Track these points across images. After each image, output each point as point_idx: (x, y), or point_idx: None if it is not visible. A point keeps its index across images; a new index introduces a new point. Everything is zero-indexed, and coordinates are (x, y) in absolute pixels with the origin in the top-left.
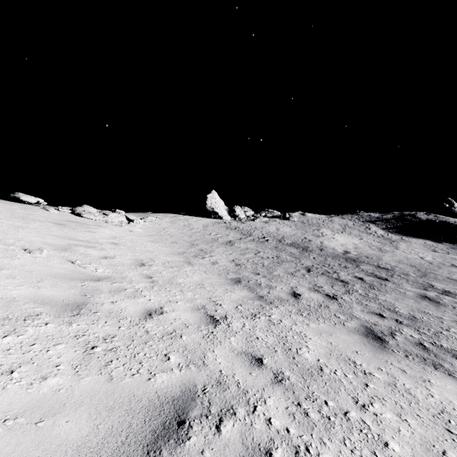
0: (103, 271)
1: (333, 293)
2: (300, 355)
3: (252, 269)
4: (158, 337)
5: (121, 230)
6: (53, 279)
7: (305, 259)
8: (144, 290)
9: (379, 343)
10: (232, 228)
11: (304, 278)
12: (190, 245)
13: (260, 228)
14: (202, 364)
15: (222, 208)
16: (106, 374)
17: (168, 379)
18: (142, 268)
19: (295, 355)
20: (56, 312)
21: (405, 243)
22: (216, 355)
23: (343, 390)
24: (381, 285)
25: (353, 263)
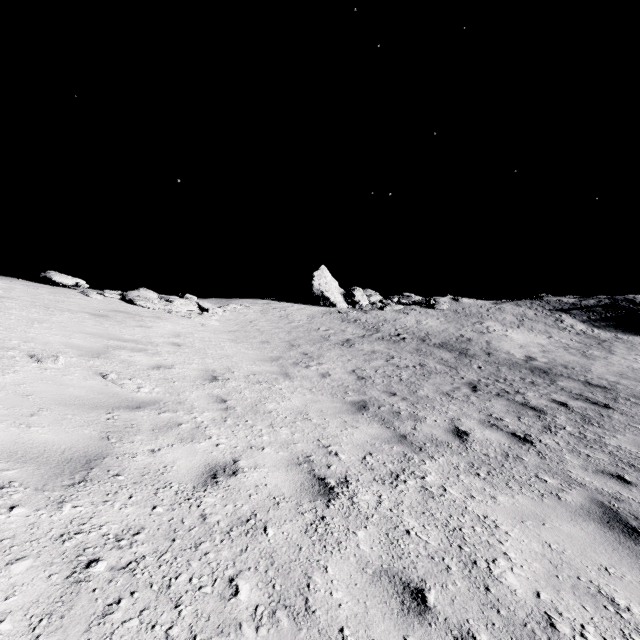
0: (150, 391)
1: (523, 432)
2: (497, 579)
3: (383, 386)
4: (223, 530)
5: (189, 324)
6: (60, 408)
7: (466, 369)
8: (210, 425)
9: (639, 543)
10: (350, 321)
11: (469, 402)
12: (288, 347)
13: (392, 320)
14: (303, 608)
15: (335, 291)
16: None
17: None
18: (213, 384)
19: (489, 579)
20: (42, 478)
21: (623, 345)
22: (332, 580)
23: None
24: (602, 416)
25: (544, 376)
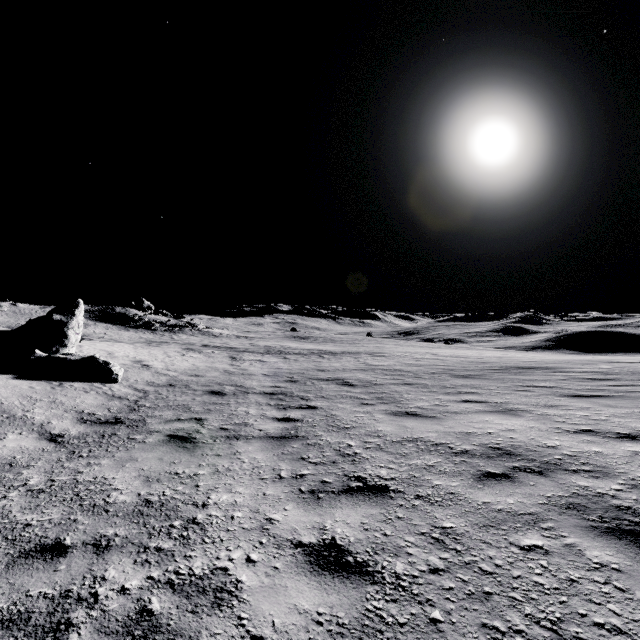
0: None
1: None
2: None
3: None
4: None
5: None
6: None
7: None
8: None
9: None
10: None
11: None
12: None
13: None
14: None
15: None
16: None
17: None
18: None
19: None
20: None
21: (94, 326)
22: None
23: None
24: None
25: None
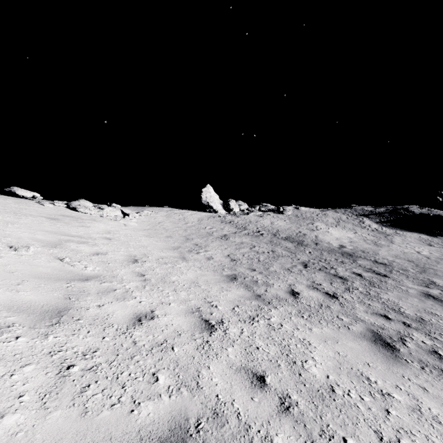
0: (93, 269)
1: (332, 291)
2: (306, 370)
3: (248, 265)
4: (147, 349)
5: (116, 225)
6: (35, 280)
7: (301, 254)
8: (135, 290)
9: (390, 351)
10: (227, 222)
11: (301, 274)
12: (185, 240)
13: (255, 221)
14: (195, 386)
15: (217, 202)
16: (79, 405)
17: (155, 410)
18: (135, 264)
19: (301, 370)
20: (32, 321)
21: (400, 237)
22: (212, 372)
23: (362, 421)
24: (381, 282)
25: (349, 257)
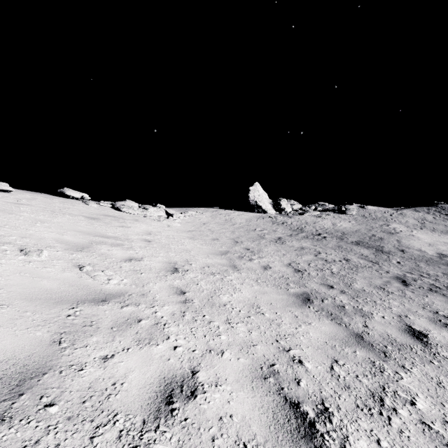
0: (119, 282)
1: None
2: None
3: (319, 278)
4: None
5: (159, 225)
6: (22, 304)
7: (387, 264)
8: (169, 321)
9: None
10: (279, 223)
11: (407, 297)
12: (233, 243)
13: (312, 223)
14: None
15: (266, 201)
16: None
17: None
18: (174, 275)
19: None
20: None
21: None
22: None
23: None
24: None
25: None
